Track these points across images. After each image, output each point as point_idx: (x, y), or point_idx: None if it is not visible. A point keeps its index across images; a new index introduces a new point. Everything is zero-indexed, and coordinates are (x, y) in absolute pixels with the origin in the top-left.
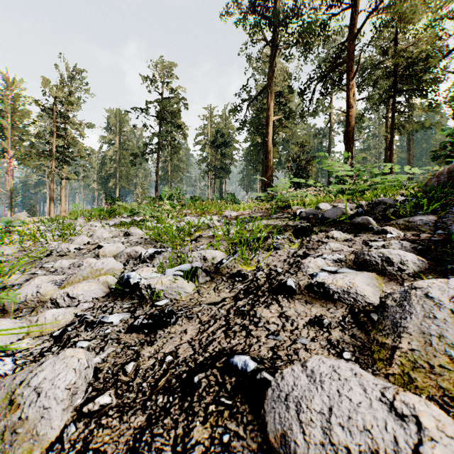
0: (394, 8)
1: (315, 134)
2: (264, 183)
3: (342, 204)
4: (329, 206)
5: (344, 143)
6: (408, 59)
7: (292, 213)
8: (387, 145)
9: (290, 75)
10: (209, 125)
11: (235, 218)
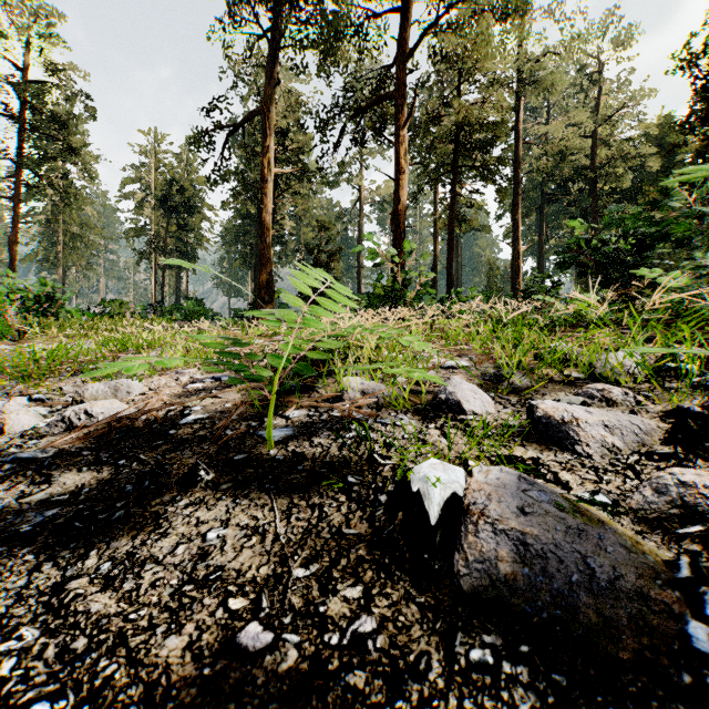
0: (463, 28)
1: (340, 215)
2: (259, 285)
3: (595, 418)
4: (489, 398)
5: (392, 230)
6: (474, 119)
7: (368, 453)
8: (436, 246)
9: (303, 105)
10: (153, 167)
11: (101, 432)
